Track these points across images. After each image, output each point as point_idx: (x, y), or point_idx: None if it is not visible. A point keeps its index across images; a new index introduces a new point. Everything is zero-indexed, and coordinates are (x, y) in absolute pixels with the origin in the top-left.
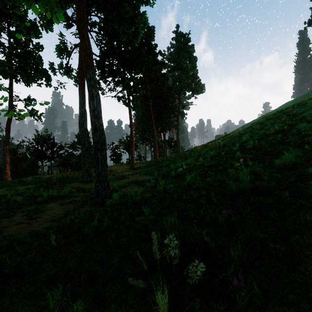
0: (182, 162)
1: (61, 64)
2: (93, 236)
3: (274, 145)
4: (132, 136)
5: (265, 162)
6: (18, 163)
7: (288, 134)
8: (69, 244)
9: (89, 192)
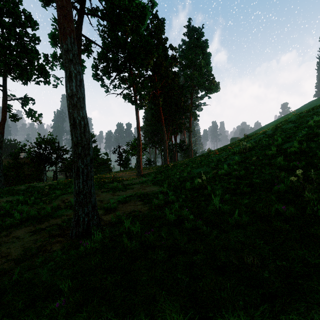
0: (197, 169)
1: (55, 53)
2: None
3: None
4: (139, 139)
5: None
6: (20, 168)
7: None
8: None
9: None
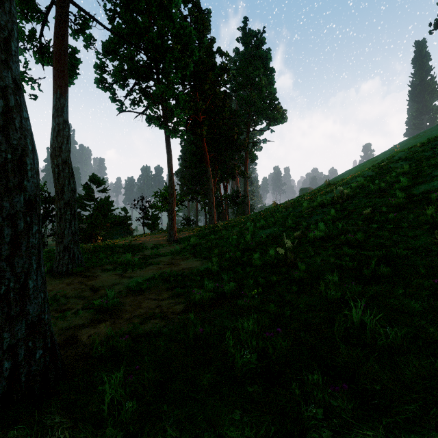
0: (264, 230)
1: (20, 29)
2: None
3: None
4: (171, 184)
5: None
6: None
7: None
8: None
9: None
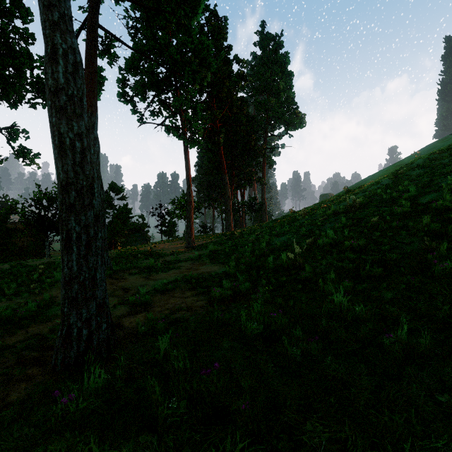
0: (279, 238)
1: None
2: None
3: None
4: (189, 193)
5: None
6: (8, 237)
7: None
8: None
9: None
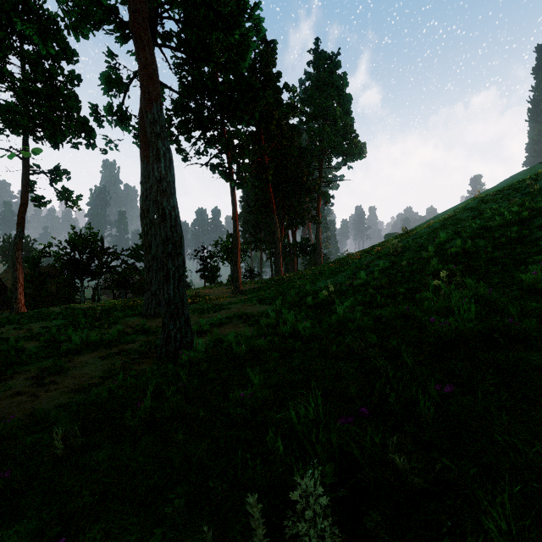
0: (326, 281)
1: (110, 105)
2: (143, 431)
3: (505, 247)
4: (236, 235)
5: (490, 278)
6: (42, 282)
7: (531, 226)
8: (93, 448)
9: (156, 334)
